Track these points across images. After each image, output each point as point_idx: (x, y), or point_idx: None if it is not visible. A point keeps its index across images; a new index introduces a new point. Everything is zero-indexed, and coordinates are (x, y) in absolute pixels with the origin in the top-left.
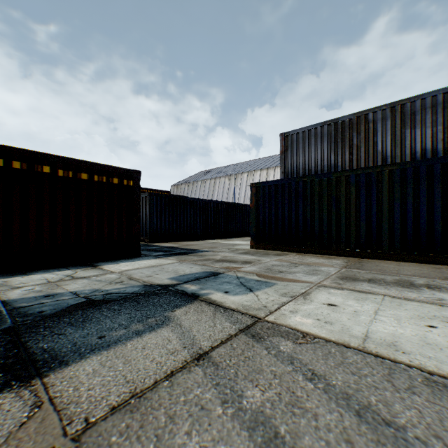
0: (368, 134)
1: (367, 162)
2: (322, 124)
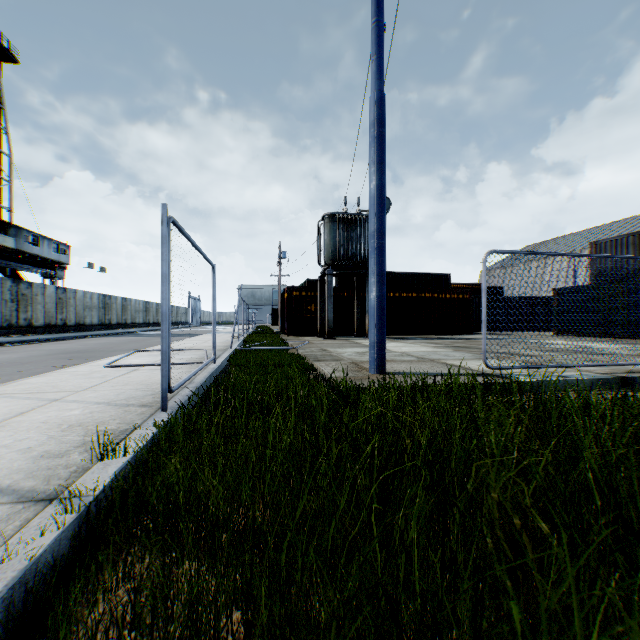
0: None
1: None
2: (626, 235)
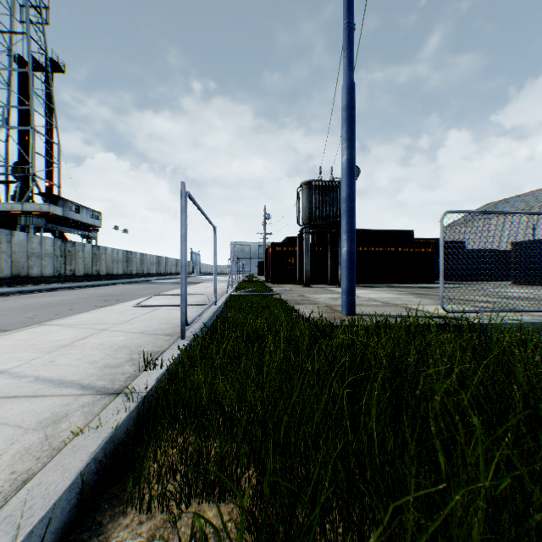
0: None
1: None
2: None
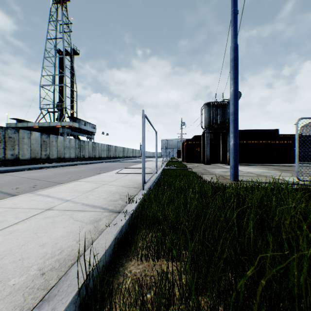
0: None
1: None
2: None
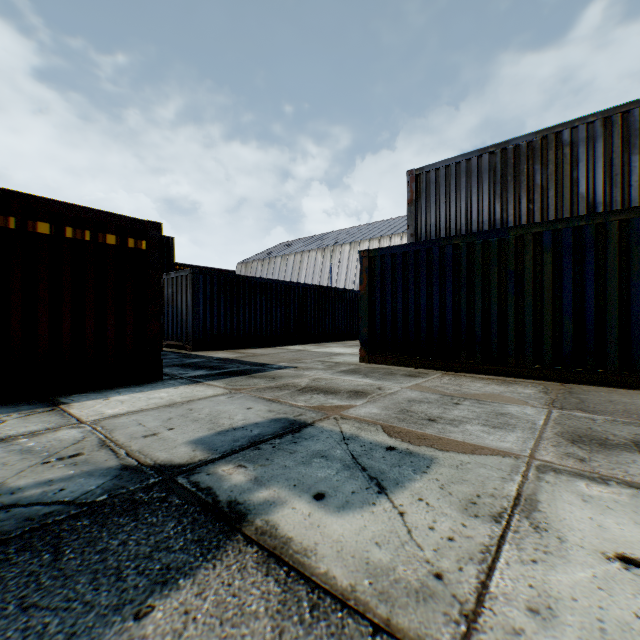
0: (562, 165)
1: (561, 215)
2: (479, 152)
